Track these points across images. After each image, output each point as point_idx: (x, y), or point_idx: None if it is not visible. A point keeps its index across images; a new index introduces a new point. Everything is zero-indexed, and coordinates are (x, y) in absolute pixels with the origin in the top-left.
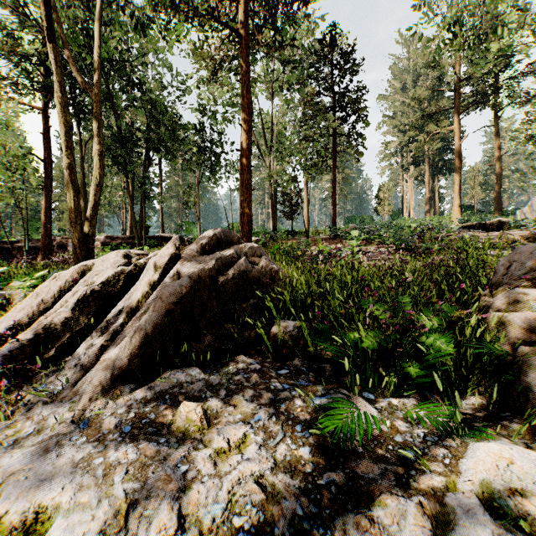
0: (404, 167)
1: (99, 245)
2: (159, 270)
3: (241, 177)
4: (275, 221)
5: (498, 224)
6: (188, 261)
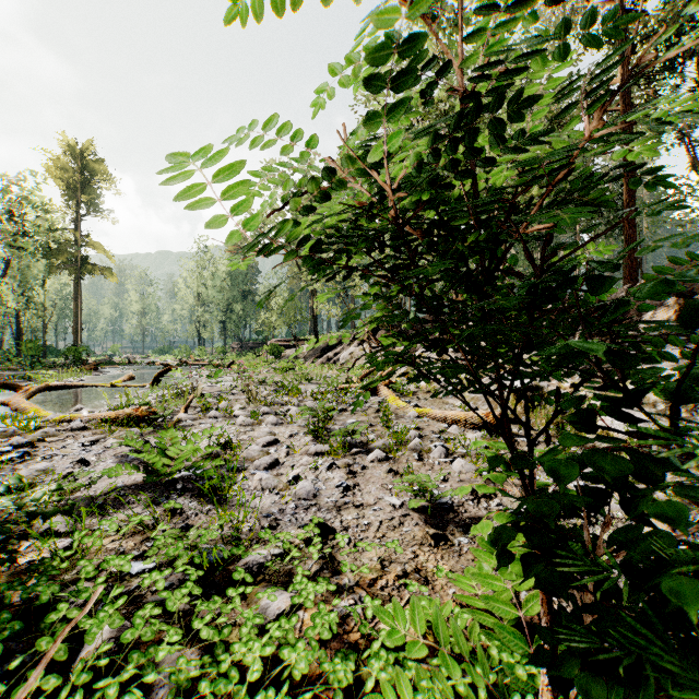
0: None
1: None
2: None
3: (624, 233)
4: None
5: None
6: None
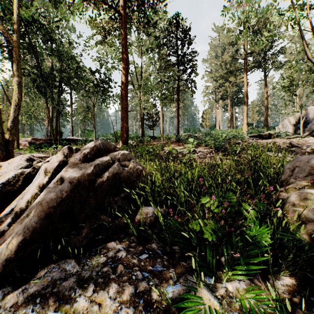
0: (217, 101)
1: (27, 144)
2: (49, 173)
3: (121, 103)
4: (143, 130)
5: (269, 135)
6: (71, 168)
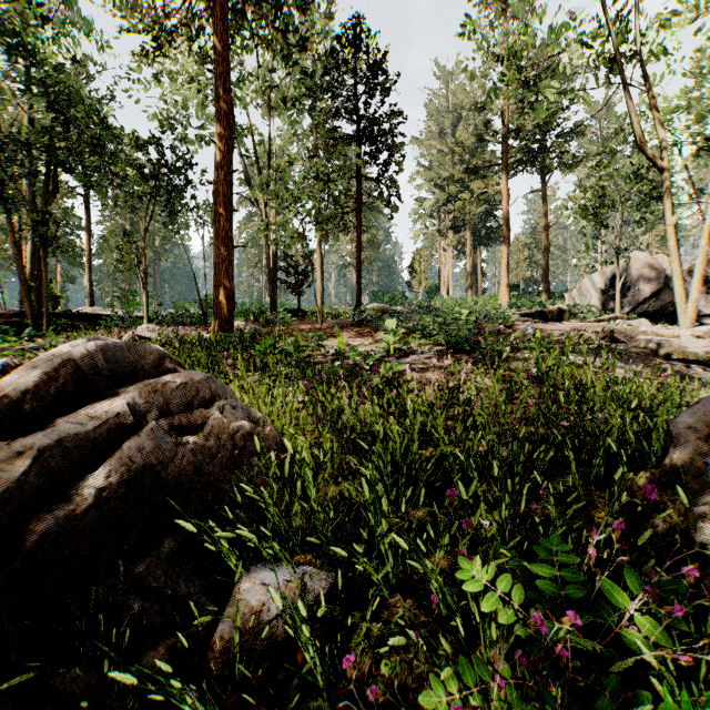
0: (443, 233)
1: None
2: None
3: (215, 225)
4: (274, 295)
5: (559, 313)
6: None
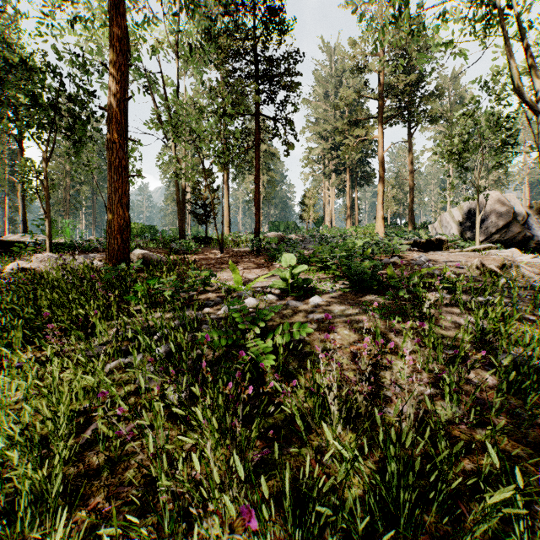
0: (327, 175)
1: None
2: None
3: (108, 153)
4: (182, 225)
5: (439, 243)
6: None
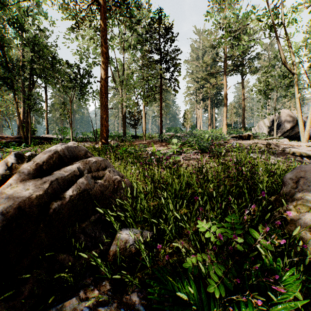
0: (198, 101)
1: None
2: None
3: (101, 99)
4: (124, 129)
5: (248, 136)
6: (11, 188)
